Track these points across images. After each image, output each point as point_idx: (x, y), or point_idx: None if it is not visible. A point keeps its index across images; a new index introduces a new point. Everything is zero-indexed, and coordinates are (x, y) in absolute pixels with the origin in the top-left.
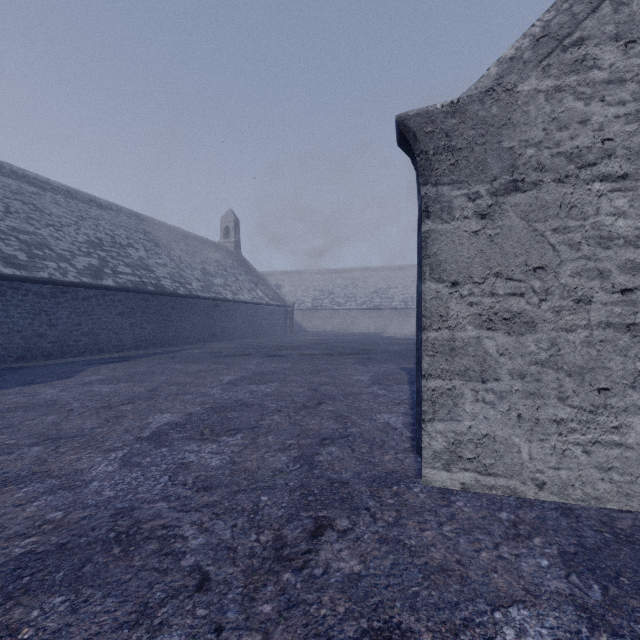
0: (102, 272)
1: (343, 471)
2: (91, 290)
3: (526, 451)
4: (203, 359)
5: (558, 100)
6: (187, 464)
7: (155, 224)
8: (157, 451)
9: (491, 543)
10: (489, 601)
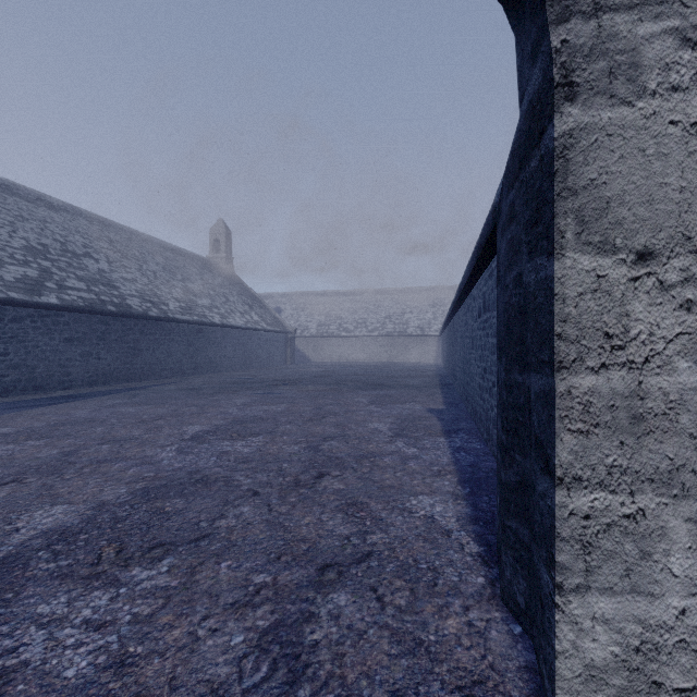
0: (42, 286)
1: (365, 687)
2: (24, 309)
3: None
4: (172, 399)
5: None
6: (8, 676)
7: (125, 232)
8: None
9: None
10: None
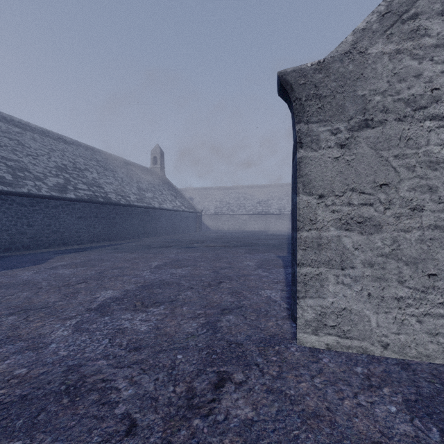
0: (66, 188)
1: (238, 334)
2: (58, 201)
3: (374, 320)
4: (138, 250)
5: (398, 60)
6: (123, 329)
7: (104, 155)
8: (101, 319)
9: (351, 392)
10: (353, 442)
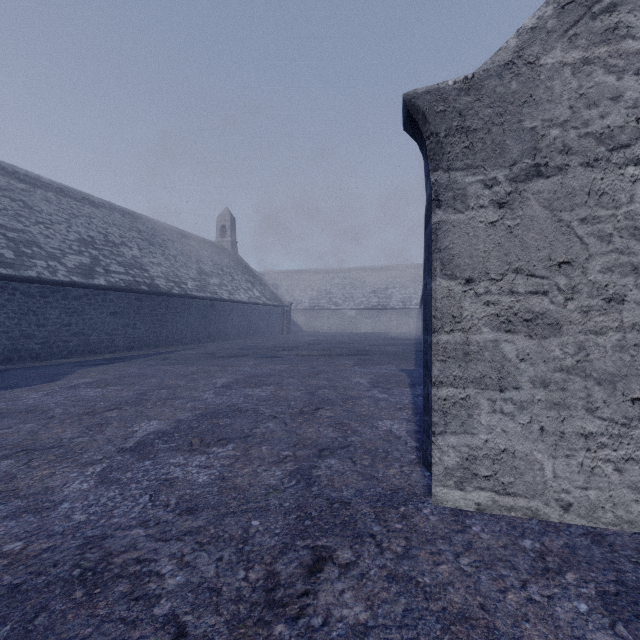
0: (94, 271)
1: (344, 488)
2: (82, 289)
3: (550, 468)
4: (197, 360)
5: (586, 74)
6: (171, 480)
7: (150, 222)
8: (139, 465)
9: (517, 581)
10: None
